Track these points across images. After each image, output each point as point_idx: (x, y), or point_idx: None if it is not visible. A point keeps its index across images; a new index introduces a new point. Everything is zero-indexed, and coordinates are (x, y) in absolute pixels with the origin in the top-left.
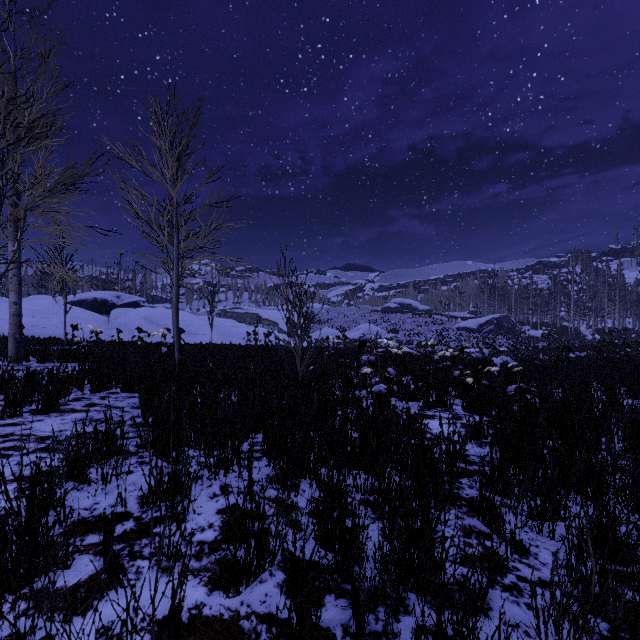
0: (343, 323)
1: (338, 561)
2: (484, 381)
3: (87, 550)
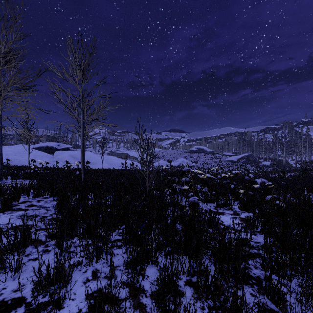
0: (170, 158)
1: None
2: (250, 192)
3: None
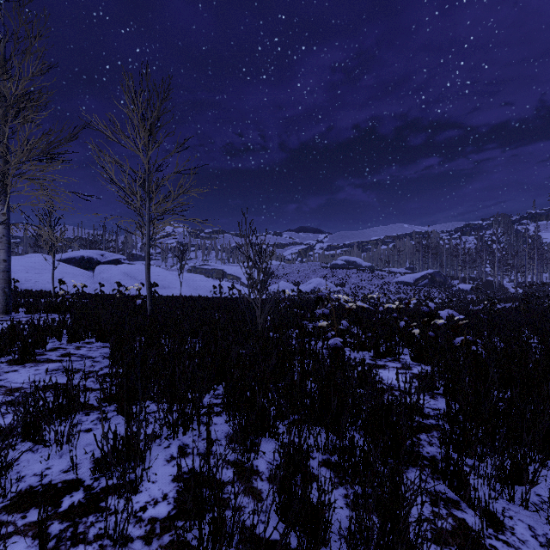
0: (297, 278)
1: (303, 549)
2: (430, 332)
3: (26, 531)
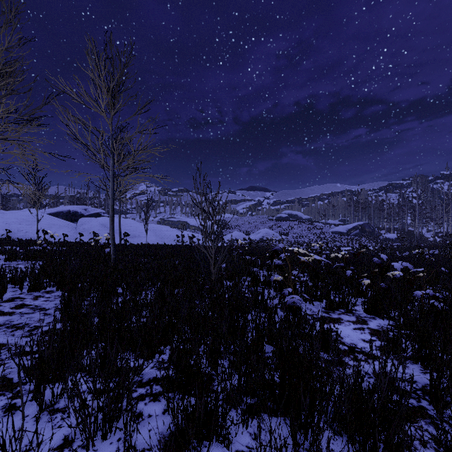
0: (248, 228)
1: None
2: (382, 284)
3: None
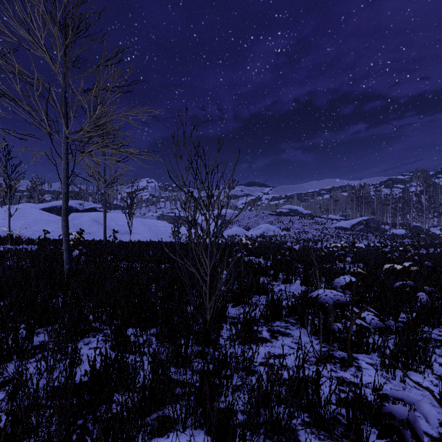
0: (248, 223)
1: None
2: None
3: None
